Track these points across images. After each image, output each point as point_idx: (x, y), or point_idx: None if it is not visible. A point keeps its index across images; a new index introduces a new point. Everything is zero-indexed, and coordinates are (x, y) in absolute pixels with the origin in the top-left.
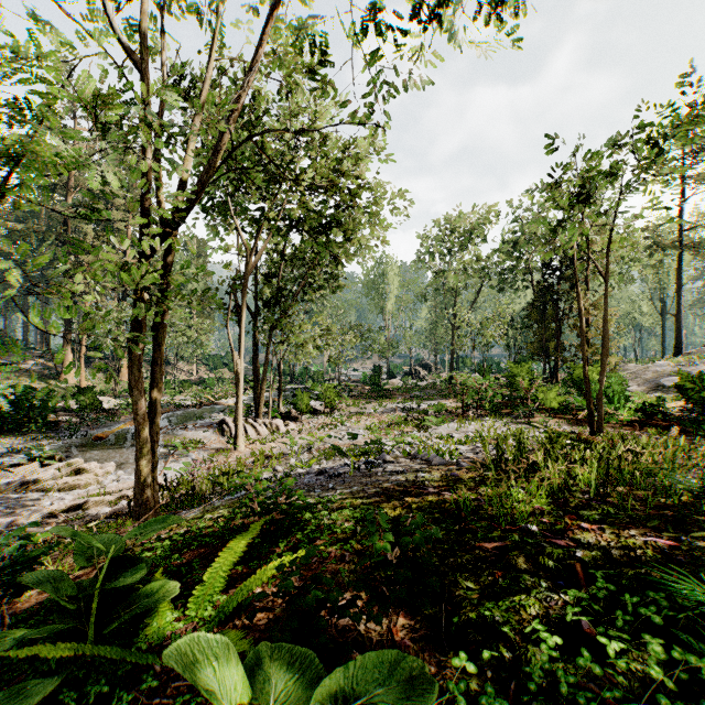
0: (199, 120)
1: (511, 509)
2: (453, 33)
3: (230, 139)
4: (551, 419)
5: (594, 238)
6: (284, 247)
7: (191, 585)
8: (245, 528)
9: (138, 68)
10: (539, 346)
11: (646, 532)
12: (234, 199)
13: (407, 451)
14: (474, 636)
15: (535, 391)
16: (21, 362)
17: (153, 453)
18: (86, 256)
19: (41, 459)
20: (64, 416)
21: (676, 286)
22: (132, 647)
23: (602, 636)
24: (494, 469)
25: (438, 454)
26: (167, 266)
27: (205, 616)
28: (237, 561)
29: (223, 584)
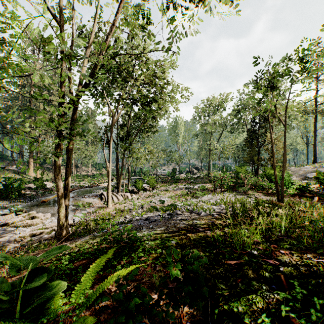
0: (89, 51)
1: (242, 241)
2: (210, 8)
3: (102, 58)
4: (256, 193)
5: (278, 106)
6: (130, 112)
7: (76, 281)
8: (106, 249)
9: (58, 24)
10: (249, 159)
11: (316, 256)
12: (107, 90)
13: (188, 208)
14: (227, 321)
15: (248, 180)
16: (10, 166)
17: (66, 209)
18: (39, 117)
19: (16, 212)
20: (28, 191)
21: (314, 131)
22: (39, 320)
23: (302, 323)
24: (231, 219)
25: (203, 210)
26: (73, 120)
27: (79, 302)
28: (100, 268)
29: (90, 284)
